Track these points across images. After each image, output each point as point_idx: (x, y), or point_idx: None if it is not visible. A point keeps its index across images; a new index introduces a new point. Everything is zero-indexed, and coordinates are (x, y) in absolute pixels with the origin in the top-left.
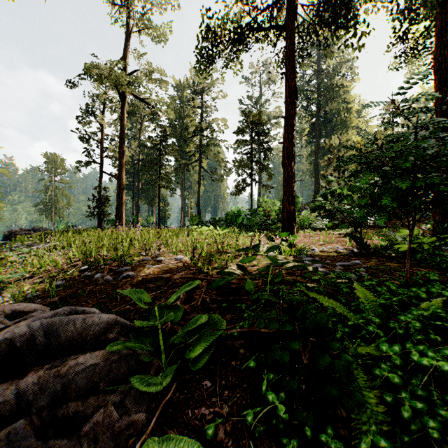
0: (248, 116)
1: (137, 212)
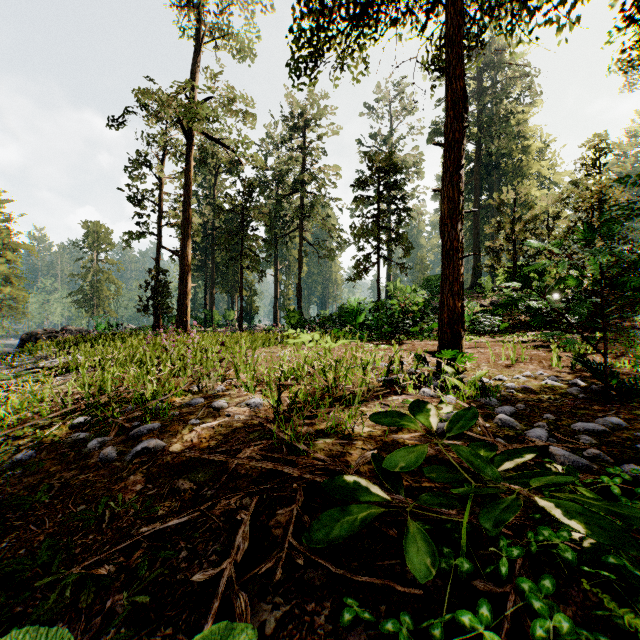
0: (374, 160)
1: (211, 304)
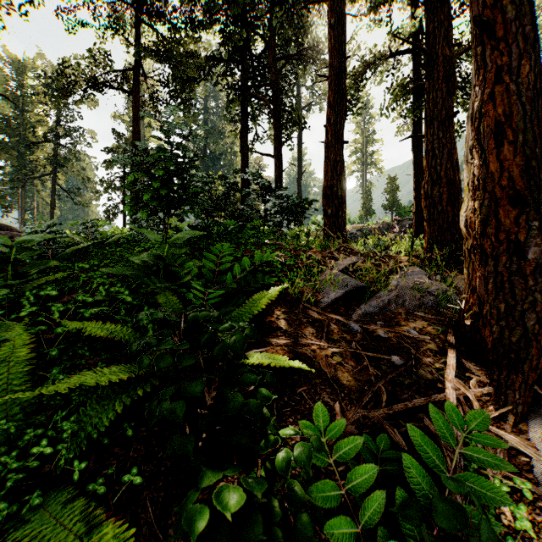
0: (120, 137)
1: None
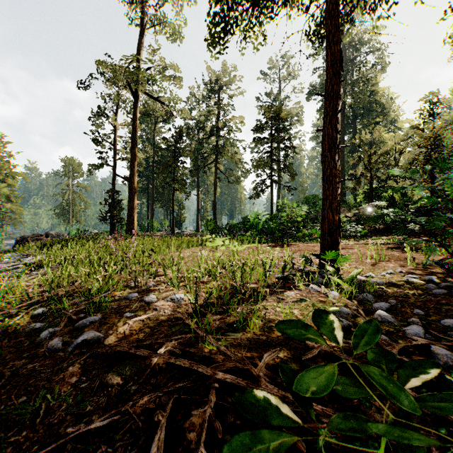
0: (268, 111)
1: (152, 216)
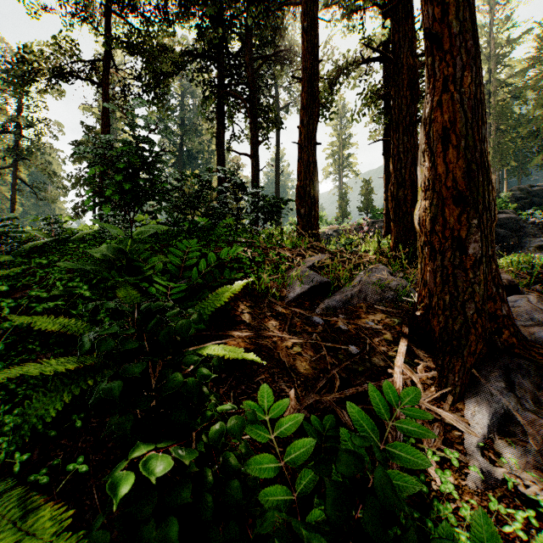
0: (90, 131)
1: None
